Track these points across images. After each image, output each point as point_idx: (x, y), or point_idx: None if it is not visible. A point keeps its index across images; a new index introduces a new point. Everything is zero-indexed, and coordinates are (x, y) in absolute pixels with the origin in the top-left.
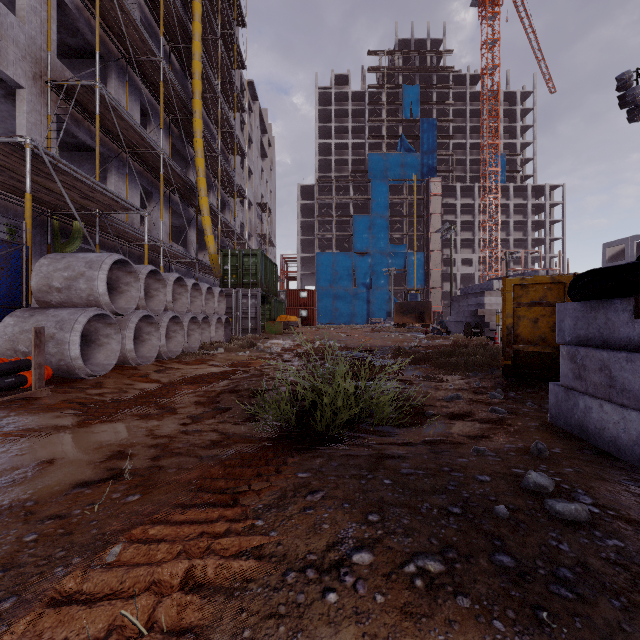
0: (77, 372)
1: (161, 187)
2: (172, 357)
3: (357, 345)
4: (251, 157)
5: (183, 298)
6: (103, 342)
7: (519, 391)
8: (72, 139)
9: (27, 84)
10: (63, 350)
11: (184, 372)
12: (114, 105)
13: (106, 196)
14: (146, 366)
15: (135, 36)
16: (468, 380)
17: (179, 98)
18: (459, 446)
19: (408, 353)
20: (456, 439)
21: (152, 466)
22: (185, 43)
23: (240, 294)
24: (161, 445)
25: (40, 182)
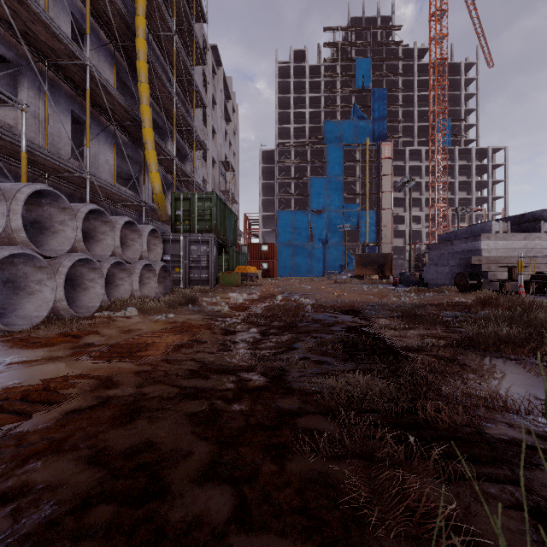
0: None
1: (87, 106)
2: (12, 330)
3: (331, 301)
4: (214, 117)
5: (67, 229)
6: None
7: None
8: None
9: None
10: None
11: None
12: None
13: None
14: None
15: None
16: None
17: (120, 15)
18: None
19: (428, 318)
20: None
21: None
22: None
23: (189, 240)
24: None
25: None
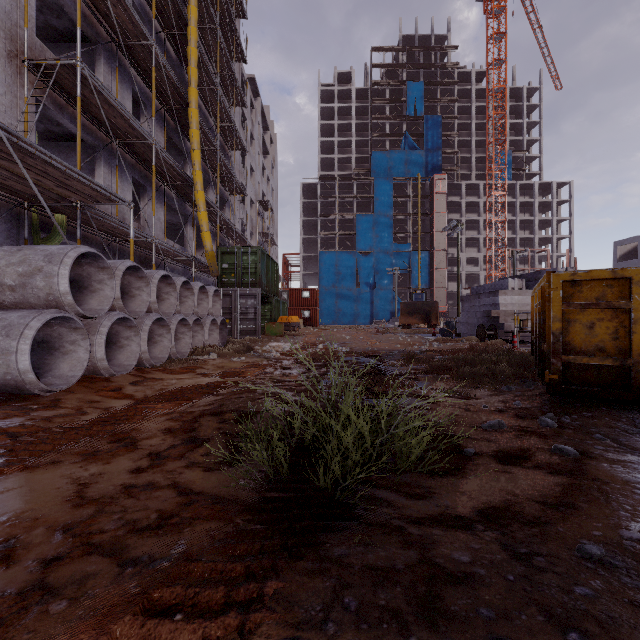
0: (28, 388)
1: (153, 179)
2: (156, 365)
3: (363, 349)
4: (252, 154)
5: (171, 298)
6: (68, 350)
7: (574, 415)
8: (57, 128)
9: (0, 62)
10: (9, 361)
11: (165, 384)
12: (98, 88)
13: (85, 184)
14: (121, 377)
15: (124, 17)
16: (503, 397)
17: (174, 87)
18: (547, 534)
19: (421, 359)
20: (529, 510)
21: (33, 588)
22: (181, 30)
23: (238, 294)
24: (78, 525)
25: (8, 167)
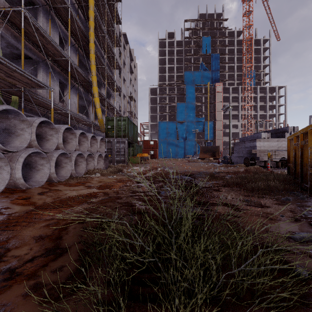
0: None
1: (69, 79)
2: (61, 180)
3: (183, 171)
4: (125, 72)
5: (73, 141)
6: None
7: None
8: (17, 51)
9: None
10: None
11: (60, 194)
12: (35, 25)
13: (22, 75)
14: (34, 189)
15: None
16: (290, 207)
17: (81, 31)
18: None
19: (218, 177)
20: None
21: None
22: (86, 2)
23: (115, 141)
24: None
25: None
